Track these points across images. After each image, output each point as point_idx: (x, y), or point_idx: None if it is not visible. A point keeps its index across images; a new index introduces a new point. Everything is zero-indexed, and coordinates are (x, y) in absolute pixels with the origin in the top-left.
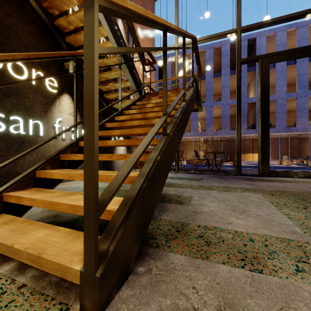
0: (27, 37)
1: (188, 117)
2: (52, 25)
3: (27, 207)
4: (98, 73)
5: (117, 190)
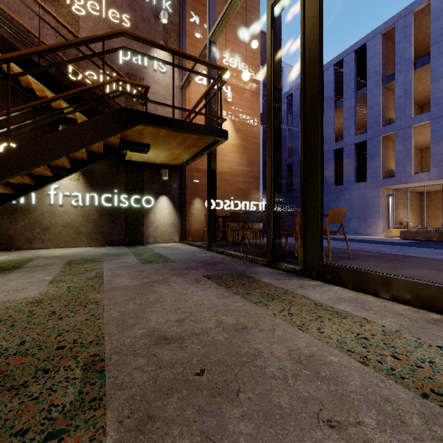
0: (20, 119)
1: (17, 169)
2: (37, 99)
3: None
4: None
5: None
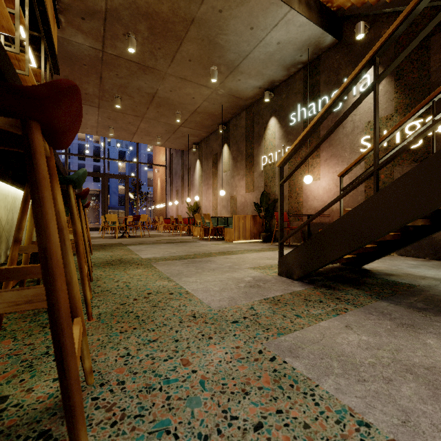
0: None
1: None
2: None
3: (371, 258)
4: (280, 191)
5: (289, 235)
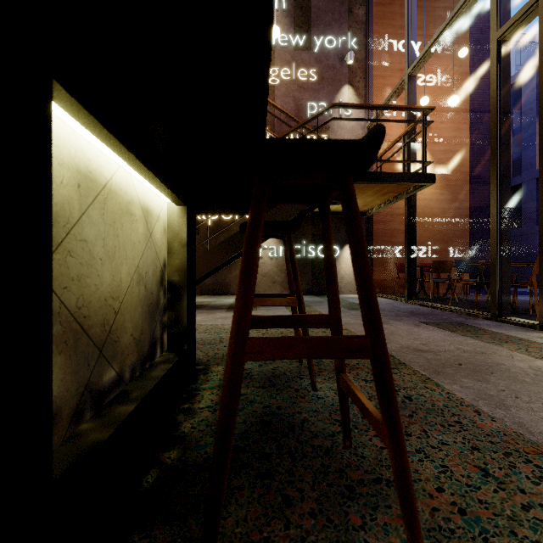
0: None
1: None
2: None
3: None
4: None
5: None
